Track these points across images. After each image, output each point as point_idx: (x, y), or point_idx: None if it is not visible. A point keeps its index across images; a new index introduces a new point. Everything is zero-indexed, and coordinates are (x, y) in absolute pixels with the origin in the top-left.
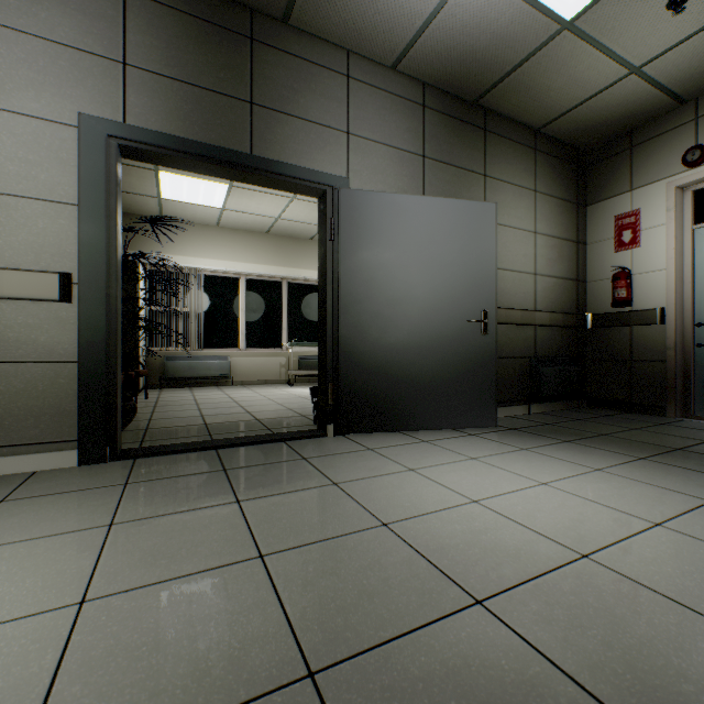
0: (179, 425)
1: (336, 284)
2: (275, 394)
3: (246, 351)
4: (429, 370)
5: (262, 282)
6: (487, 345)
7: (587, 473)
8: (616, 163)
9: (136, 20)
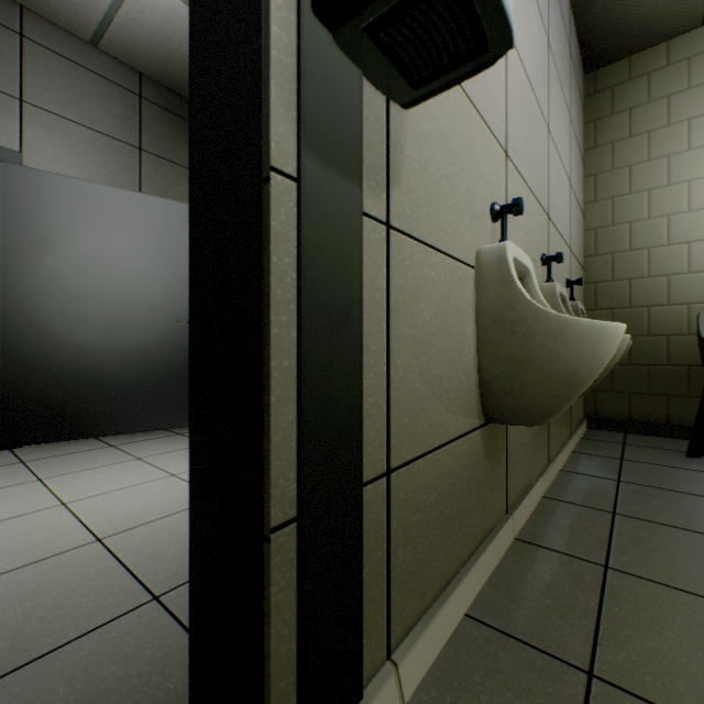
0: None
1: None
2: None
3: None
4: (132, 371)
5: None
6: None
7: None
8: None
9: None
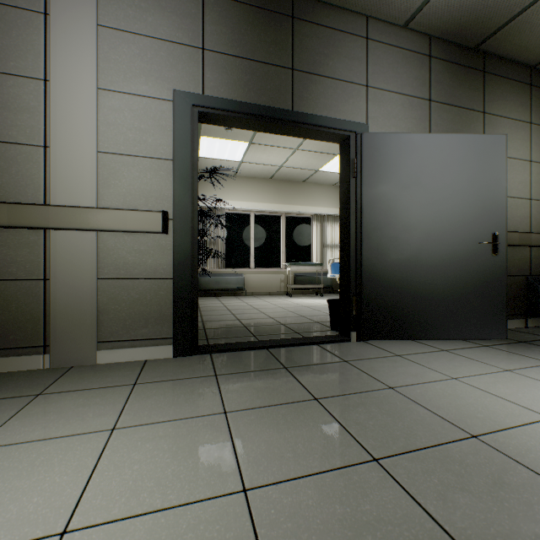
0: (226, 326)
1: (358, 214)
2: (282, 303)
3: (255, 269)
4: (442, 286)
5: (266, 216)
6: (497, 265)
7: None
8: None
9: (211, 14)
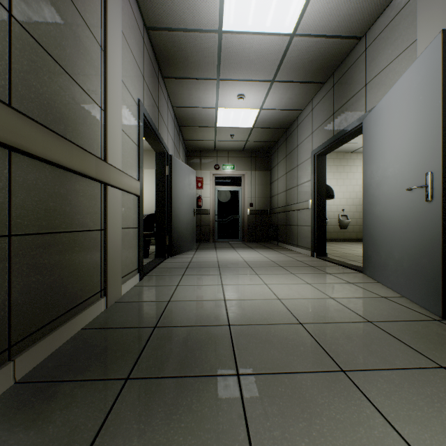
0: None
1: (169, 194)
2: None
3: None
4: (187, 229)
5: None
6: (195, 220)
7: (237, 252)
8: (196, 159)
9: (145, 57)
